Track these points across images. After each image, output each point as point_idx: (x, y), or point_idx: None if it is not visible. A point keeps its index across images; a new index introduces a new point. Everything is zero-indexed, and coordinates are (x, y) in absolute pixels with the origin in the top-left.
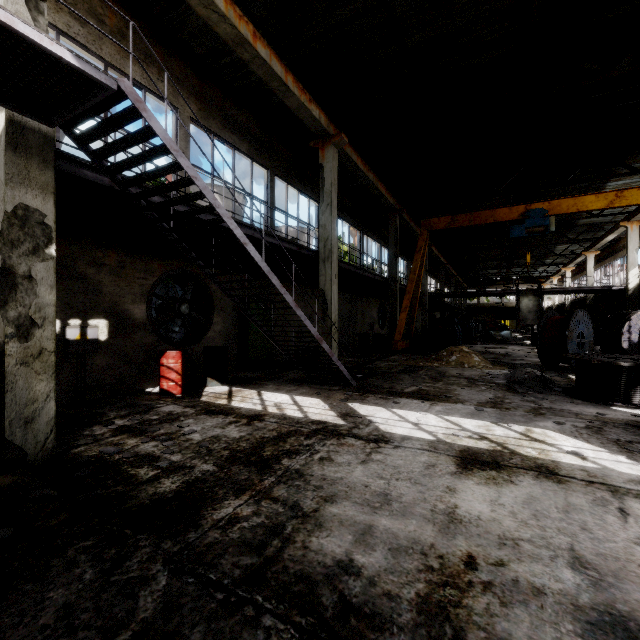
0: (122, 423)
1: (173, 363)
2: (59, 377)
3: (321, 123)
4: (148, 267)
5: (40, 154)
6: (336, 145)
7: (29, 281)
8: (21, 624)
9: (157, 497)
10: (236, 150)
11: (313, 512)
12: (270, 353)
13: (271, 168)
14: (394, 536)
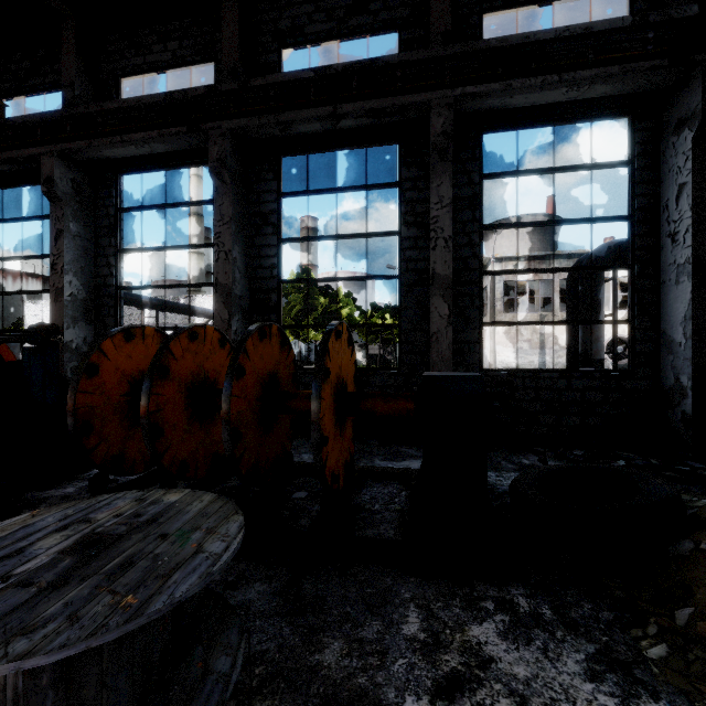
0: None
1: None
2: None
3: None
4: None
5: None
6: None
7: None
8: None
9: None
10: None
11: None
12: None
13: None
14: None
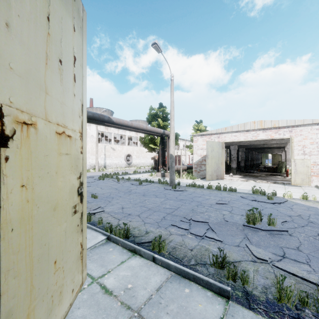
0: None
1: None
2: None
3: None
4: None
5: None
6: None
7: None
8: None
9: None
10: None
11: None
12: None
13: None
14: None
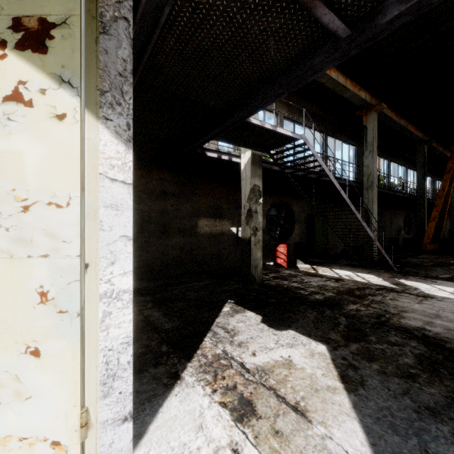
0: (272, 275)
1: (283, 250)
2: (236, 253)
3: (366, 100)
4: (266, 200)
5: (258, 163)
6: (376, 111)
7: (255, 213)
8: (305, 318)
9: (317, 299)
10: (305, 127)
11: (397, 314)
12: (326, 248)
13: (325, 132)
14: (446, 326)
